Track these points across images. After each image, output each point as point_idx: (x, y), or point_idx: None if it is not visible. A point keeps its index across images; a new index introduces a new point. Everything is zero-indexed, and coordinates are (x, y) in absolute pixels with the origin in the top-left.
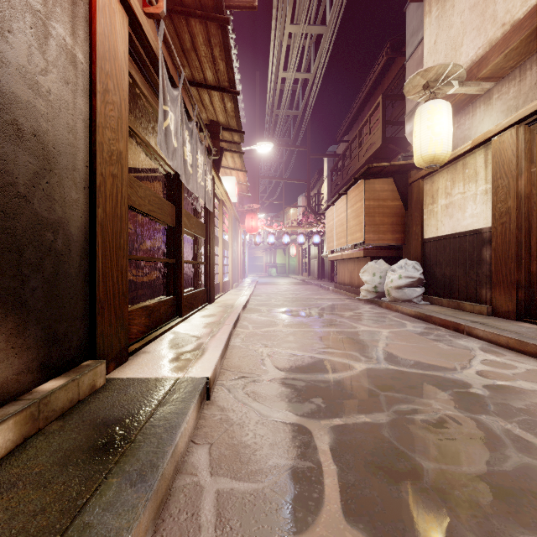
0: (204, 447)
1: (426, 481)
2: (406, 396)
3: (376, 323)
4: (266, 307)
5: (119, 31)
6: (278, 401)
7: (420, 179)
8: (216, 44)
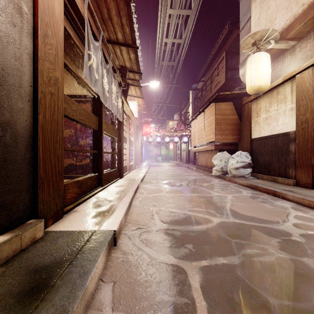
0: (109, 285)
1: None
2: (249, 242)
3: (223, 190)
4: (155, 180)
5: None
6: (163, 246)
7: (249, 102)
8: (123, 15)
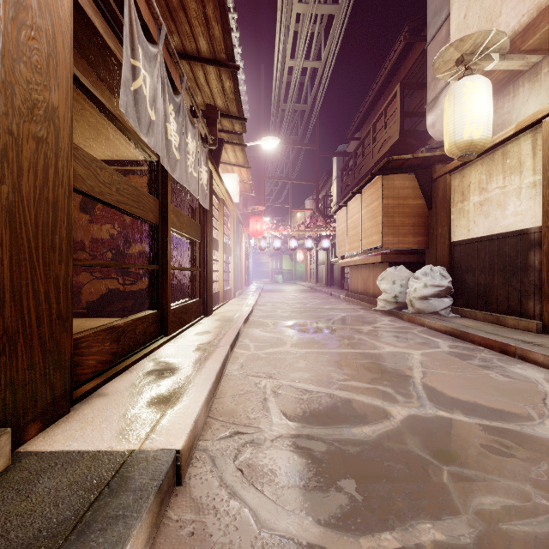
0: None
1: None
2: (483, 475)
3: (402, 341)
4: (271, 320)
5: None
6: (288, 487)
7: (447, 174)
8: None
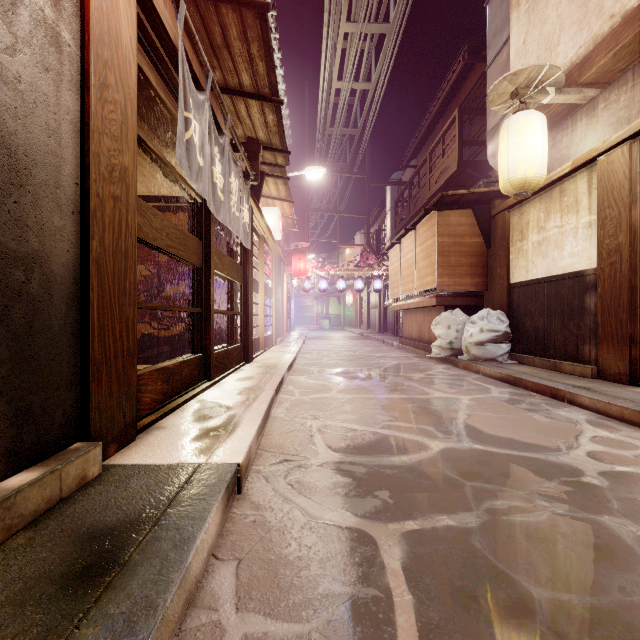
0: (229, 565)
1: (540, 620)
2: (500, 488)
3: (453, 388)
4: (316, 367)
5: (123, 9)
6: (332, 495)
7: (506, 211)
8: (253, 38)
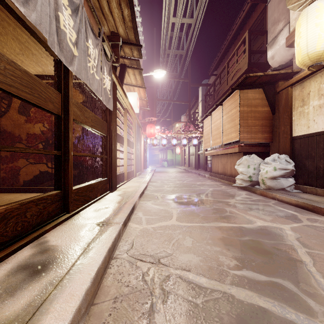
0: None
1: None
2: None
3: (266, 214)
4: (160, 193)
5: None
6: None
7: (289, 87)
8: None
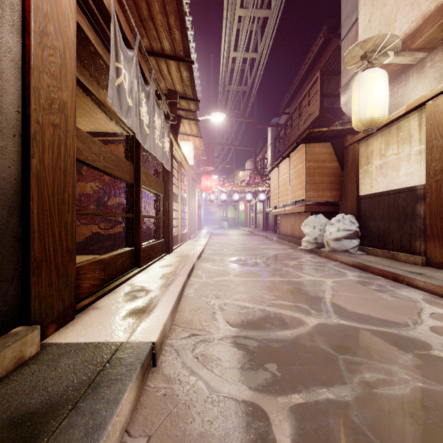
0: (139, 442)
1: None
2: (366, 360)
3: (319, 272)
4: (219, 256)
5: None
6: (230, 368)
7: (356, 143)
8: (171, 12)
